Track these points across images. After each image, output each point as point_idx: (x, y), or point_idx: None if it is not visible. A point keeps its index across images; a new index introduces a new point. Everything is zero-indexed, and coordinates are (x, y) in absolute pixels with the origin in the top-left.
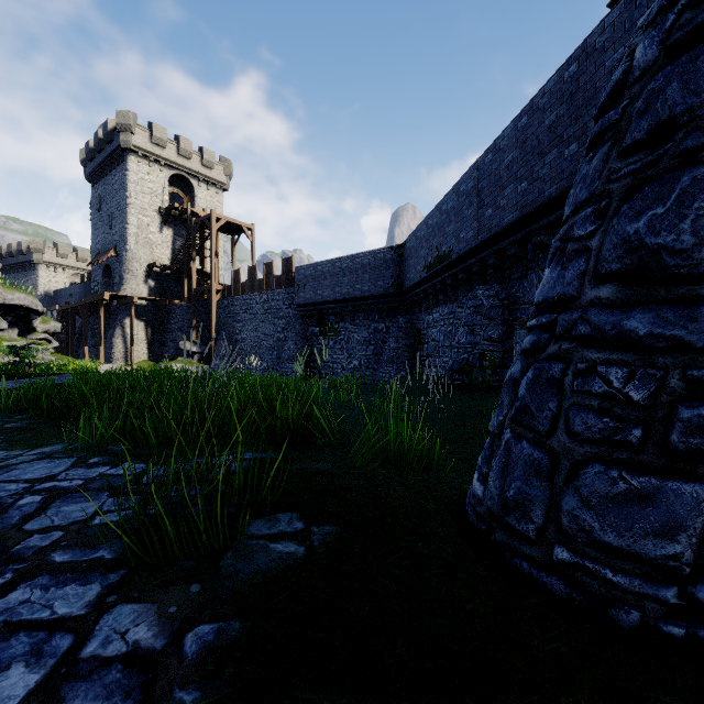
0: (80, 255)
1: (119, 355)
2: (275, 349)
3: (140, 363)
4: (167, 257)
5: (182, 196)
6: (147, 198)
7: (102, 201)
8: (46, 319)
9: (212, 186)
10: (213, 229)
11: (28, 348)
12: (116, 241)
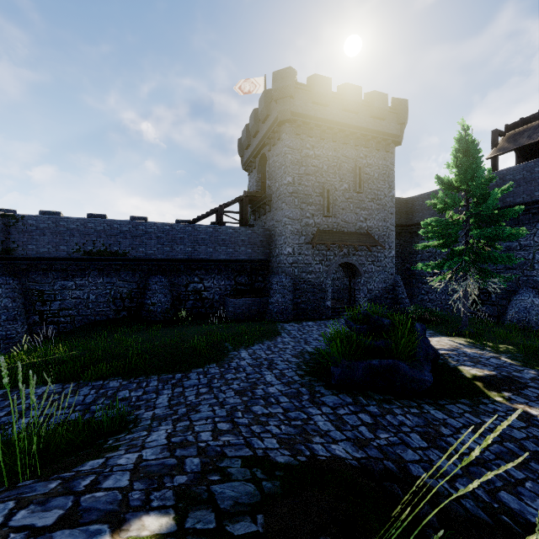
0: None
1: None
2: None
3: None
4: None
5: None
6: None
7: None
8: None
9: None
10: None
11: None
12: None
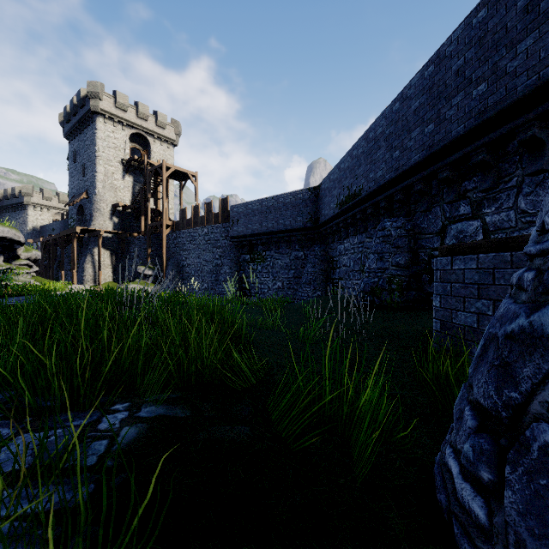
0: (61, 198)
1: (89, 278)
2: (214, 272)
3: (106, 284)
4: (128, 199)
5: (140, 150)
6: (112, 152)
7: (77, 154)
8: (29, 248)
9: (165, 142)
10: (164, 176)
11: (5, 272)
12: (87, 186)
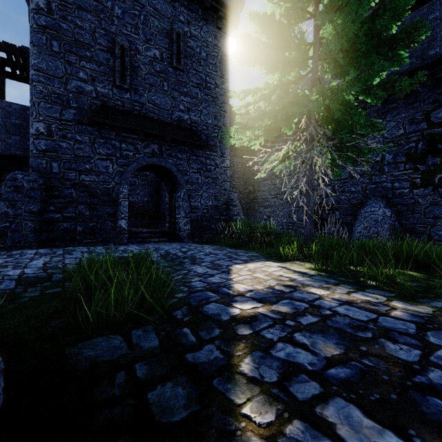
0: None
1: None
2: None
3: None
4: None
5: None
6: None
7: None
8: None
9: None
10: None
11: None
12: None
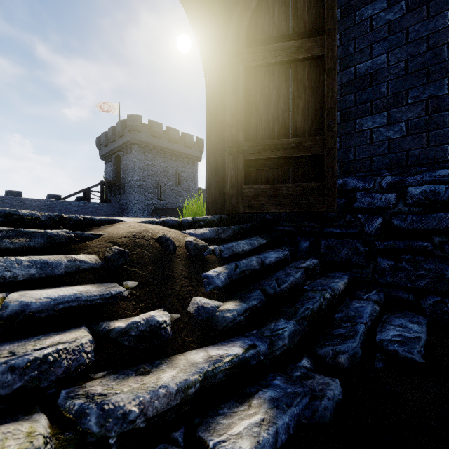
0: None
1: None
2: None
3: None
4: None
5: None
6: None
7: None
8: None
9: None
10: None
11: None
12: None
